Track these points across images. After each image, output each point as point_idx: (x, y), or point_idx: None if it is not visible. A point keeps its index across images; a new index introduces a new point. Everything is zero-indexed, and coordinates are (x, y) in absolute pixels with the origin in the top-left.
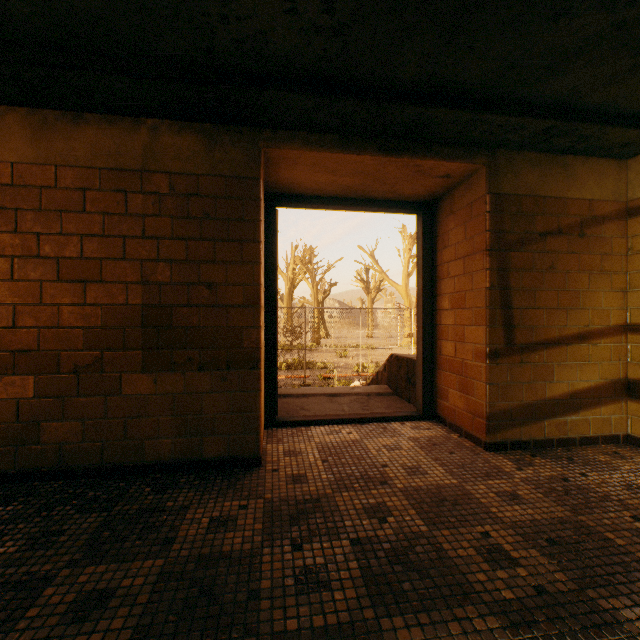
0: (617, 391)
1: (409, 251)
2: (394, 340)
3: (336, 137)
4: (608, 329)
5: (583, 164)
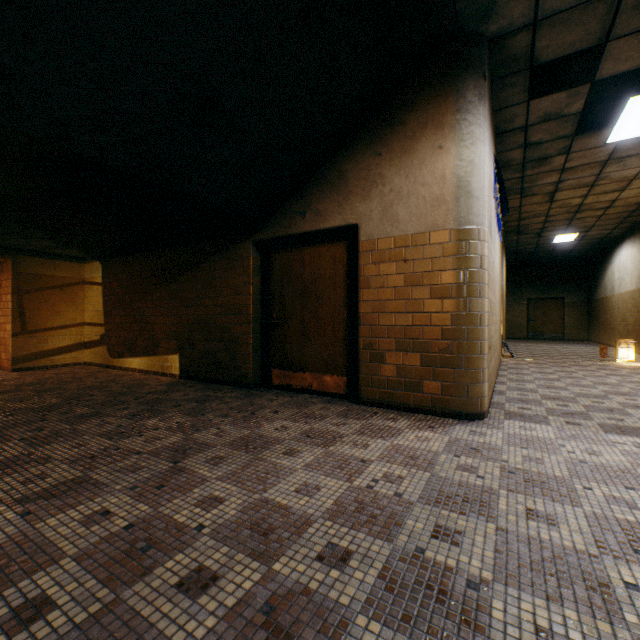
0: (81, 346)
1: None
2: None
3: None
4: (77, 324)
5: (64, 264)
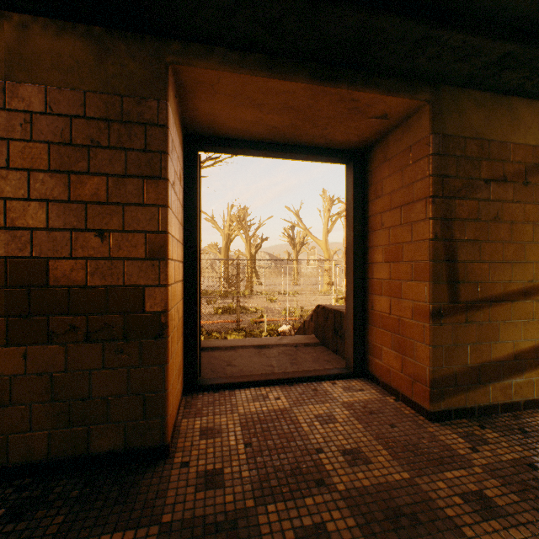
0: None
1: (328, 211)
2: (316, 287)
3: (261, 57)
4: None
5: (527, 107)
